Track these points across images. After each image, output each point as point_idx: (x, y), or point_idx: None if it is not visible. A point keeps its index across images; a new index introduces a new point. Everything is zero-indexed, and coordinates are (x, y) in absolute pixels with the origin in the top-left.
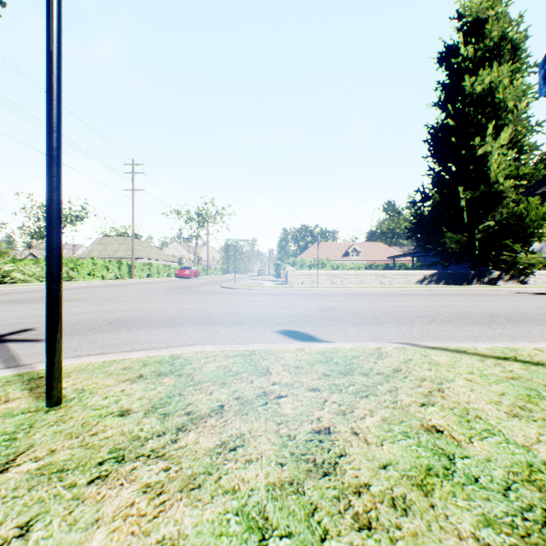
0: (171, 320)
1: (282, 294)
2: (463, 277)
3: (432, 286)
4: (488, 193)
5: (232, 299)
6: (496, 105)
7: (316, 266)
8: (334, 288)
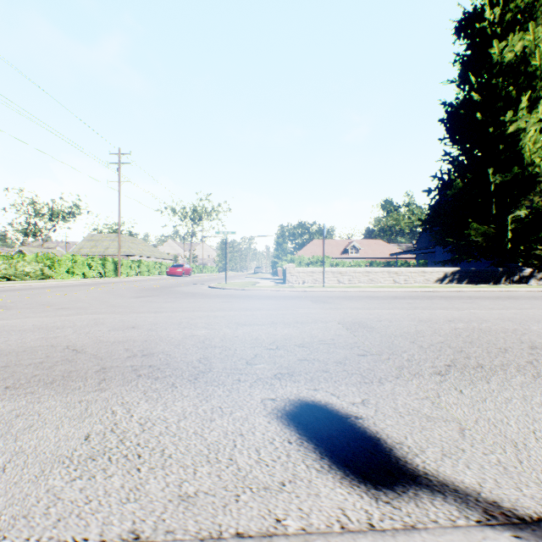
0: (65, 361)
1: (282, 297)
2: (490, 275)
3: (457, 285)
4: (520, 177)
5: (213, 304)
6: (531, 73)
7: (315, 264)
8: (344, 289)
